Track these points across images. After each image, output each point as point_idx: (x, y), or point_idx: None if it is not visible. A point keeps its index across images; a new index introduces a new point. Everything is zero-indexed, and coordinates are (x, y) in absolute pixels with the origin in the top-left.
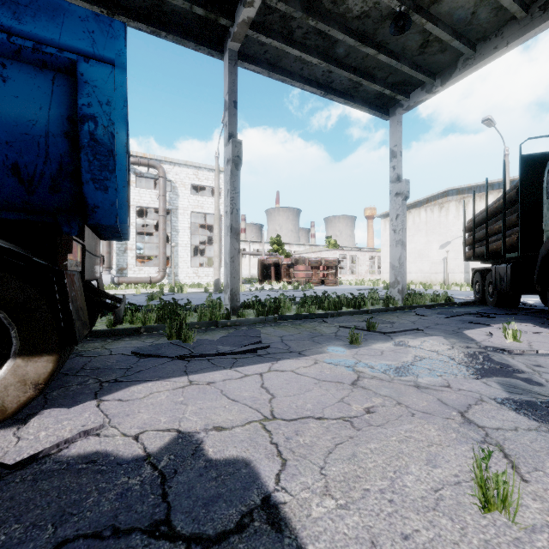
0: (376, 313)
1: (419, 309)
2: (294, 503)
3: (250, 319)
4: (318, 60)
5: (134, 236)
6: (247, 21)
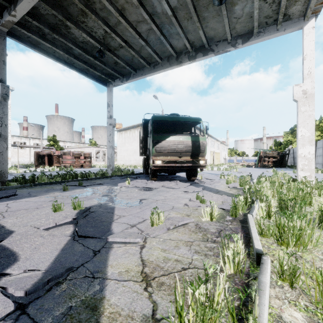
0: (93, 179)
1: (114, 177)
2: (3, 221)
3: (12, 186)
4: (63, 52)
5: None
6: (12, 22)
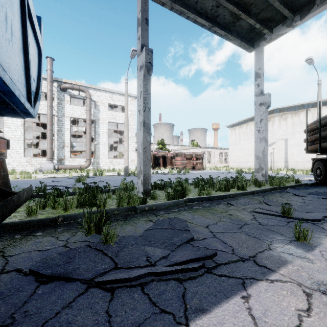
0: (259, 193)
1: (289, 189)
2: None
3: (164, 203)
4: None
5: (69, 137)
6: None
